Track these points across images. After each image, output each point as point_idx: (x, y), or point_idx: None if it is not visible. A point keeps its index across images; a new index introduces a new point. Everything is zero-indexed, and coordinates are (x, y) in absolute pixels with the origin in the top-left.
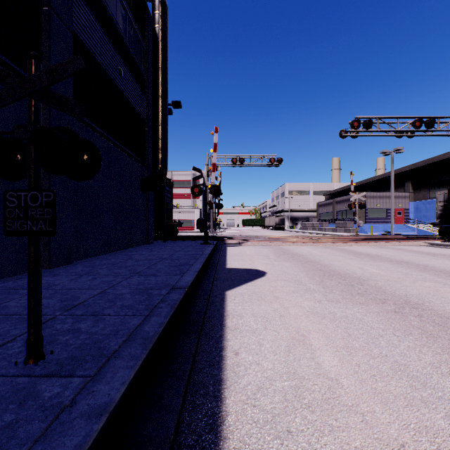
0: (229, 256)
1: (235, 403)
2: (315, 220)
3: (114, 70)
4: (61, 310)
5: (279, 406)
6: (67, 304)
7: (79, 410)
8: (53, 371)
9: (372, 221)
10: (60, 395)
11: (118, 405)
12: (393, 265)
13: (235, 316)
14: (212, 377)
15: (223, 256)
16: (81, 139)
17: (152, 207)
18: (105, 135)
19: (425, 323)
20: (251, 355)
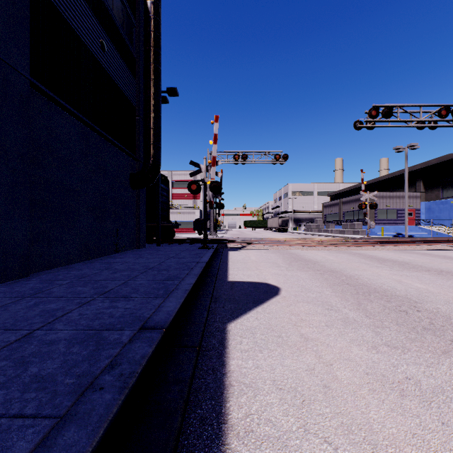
0: (231, 264)
1: None
2: (320, 221)
3: (95, 42)
4: None
5: None
6: None
7: None
8: None
9: (381, 223)
10: None
11: None
12: (435, 276)
13: (243, 387)
14: None
15: (225, 264)
16: None
17: (144, 207)
18: (79, 116)
19: None
20: None
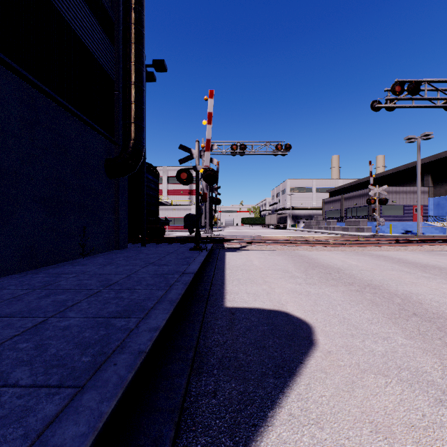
0: (229, 273)
1: None
2: (320, 218)
3: None
4: None
5: None
6: None
7: None
8: None
9: (387, 219)
10: None
11: None
12: None
13: None
14: None
15: (220, 273)
16: None
17: (125, 200)
18: (15, 68)
19: None
20: None
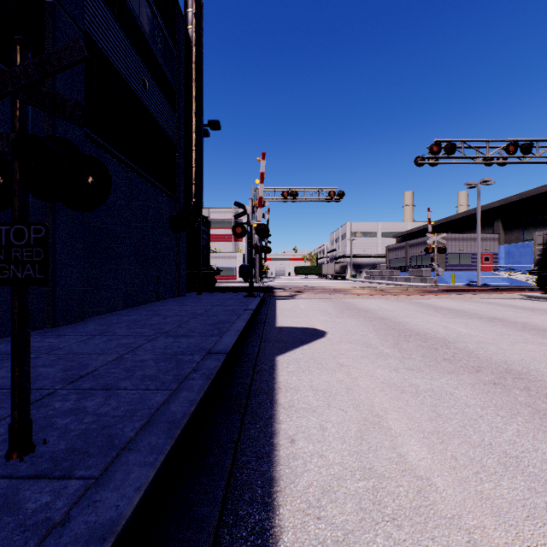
0: (279, 312)
1: (292, 513)
2: (383, 267)
3: (137, 81)
4: (63, 382)
5: (353, 519)
6: (71, 374)
7: (73, 531)
8: (44, 470)
9: (453, 269)
10: (49, 507)
11: (129, 522)
12: (484, 323)
13: (288, 389)
14: (260, 475)
15: (272, 312)
16: (82, 153)
17: (184, 251)
18: (125, 161)
19: (535, 398)
20: (311, 443)
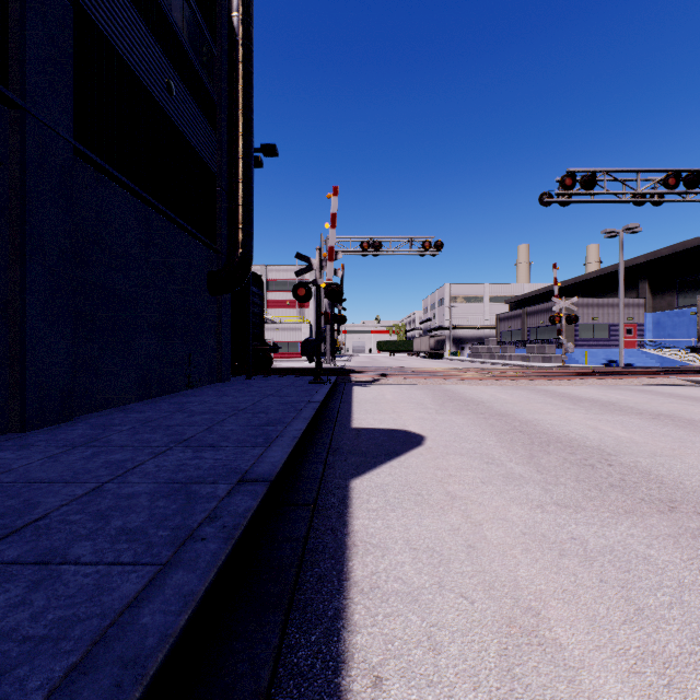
0: (357, 405)
1: None
2: (493, 342)
3: (159, 83)
4: None
5: None
6: None
7: None
8: None
9: (585, 344)
10: None
11: None
12: (648, 422)
13: (370, 547)
14: None
15: (347, 405)
16: None
17: (227, 321)
18: (138, 192)
19: None
20: (415, 689)
